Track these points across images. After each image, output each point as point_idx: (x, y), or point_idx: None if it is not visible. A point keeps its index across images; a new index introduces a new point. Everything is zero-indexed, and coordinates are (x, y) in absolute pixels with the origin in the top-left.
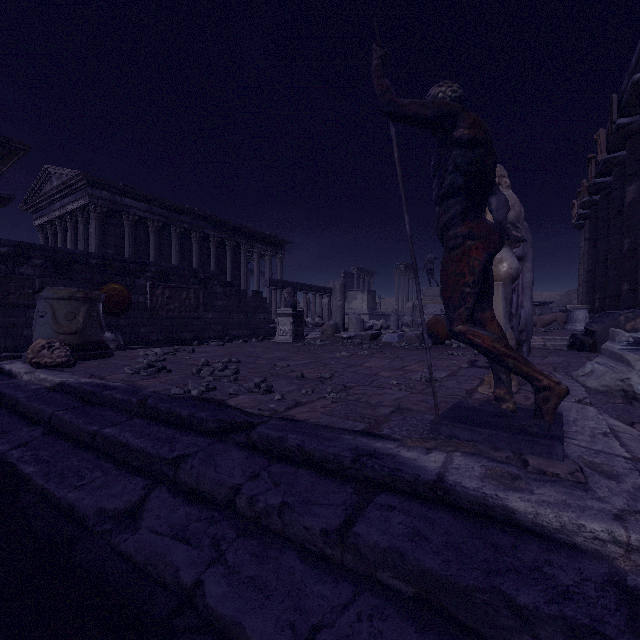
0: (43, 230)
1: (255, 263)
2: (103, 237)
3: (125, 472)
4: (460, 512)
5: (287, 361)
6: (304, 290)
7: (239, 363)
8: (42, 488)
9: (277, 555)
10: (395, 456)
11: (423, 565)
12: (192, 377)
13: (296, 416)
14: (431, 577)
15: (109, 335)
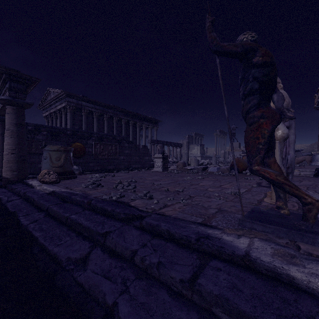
0: (47, 118)
1: (143, 131)
2: (73, 120)
3: (80, 238)
4: (260, 275)
5: (160, 181)
6: (168, 145)
7: (136, 182)
8: (42, 244)
9: (156, 291)
10: (220, 239)
11: (240, 308)
12: (113, 189)
13: (165, 213)
14: (245, 315)
15: (75, 167)
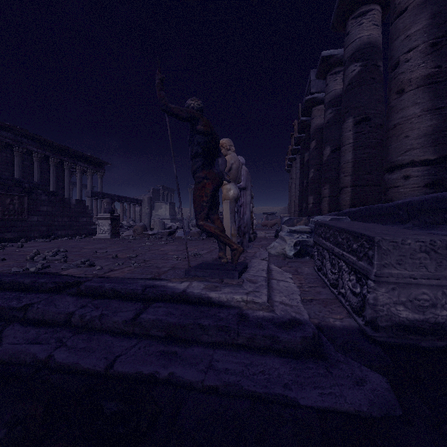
0: None
1: (78, 177)
2: None
3: None
4: (191, 303)
5: (106, 249)
6: (121, 200)
7: (66, 252)
8: None
9: (98, 337)
10: (165, 286)
11: (169, 321)
12: (27, 262)
13: (111, 275)
14: (172, 325)
15: None
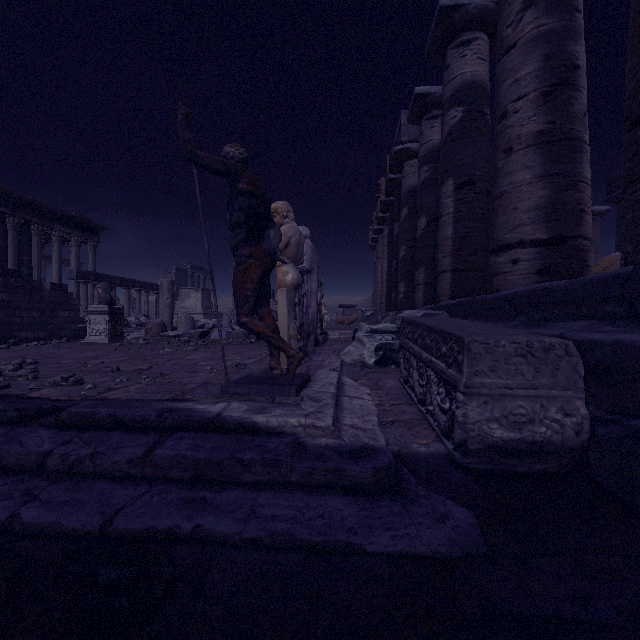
0: None
1: (55, 249)
2: None
3: None
4: (228, 431)
5: (101, 359)
6: (125, 285)
7: (37, 364)
8: None
9: (89, 485)
10: (191, 409)
11: (196, 457)
12: None
13: (109, 397)
14: (200, 462)
15: None
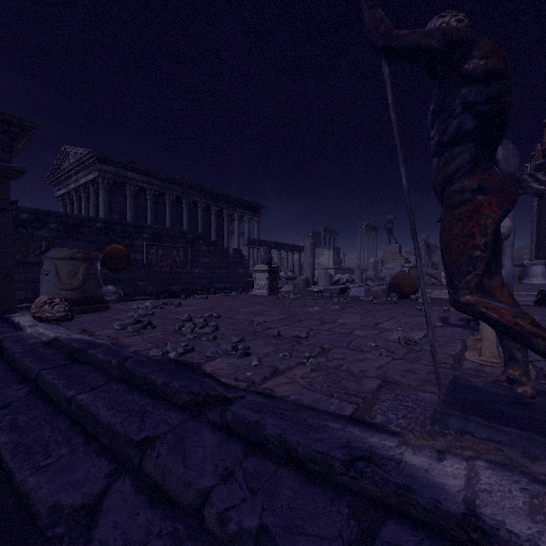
0: (63, 200)
1: (236, 225)
2: (110, 205)
3: (92, 450)
4: None
5: (264, 316)
6: (278, 248)
7: (219, 318)
8: (7, 465)
9: None
10: (399, 462)
11: None
12: (174, 334)
13: (274, 390)
14: None
15: (111, 288)
